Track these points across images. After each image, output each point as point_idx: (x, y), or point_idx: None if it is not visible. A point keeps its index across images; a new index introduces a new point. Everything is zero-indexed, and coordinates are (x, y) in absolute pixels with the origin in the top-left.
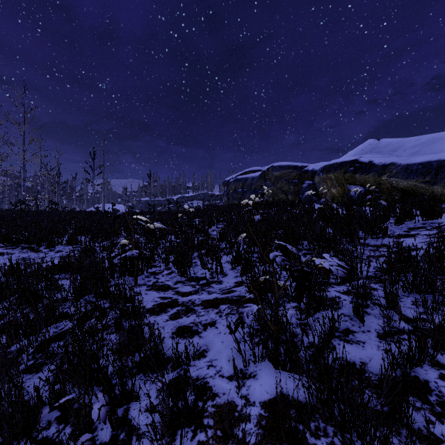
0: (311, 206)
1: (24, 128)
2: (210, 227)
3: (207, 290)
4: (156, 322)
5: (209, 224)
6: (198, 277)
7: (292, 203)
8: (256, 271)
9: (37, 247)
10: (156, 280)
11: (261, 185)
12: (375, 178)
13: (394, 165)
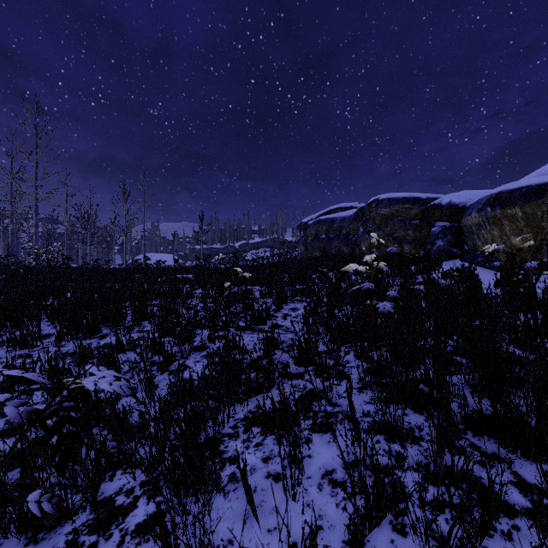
0: (470, 271)
1: (36, 157)
2: (279, 307)
3: None
4: None
5: (278, 303)
6: None
7: (415, 259)
8: None
9: None
10: None
11: (367, 230)
12: None
13: None
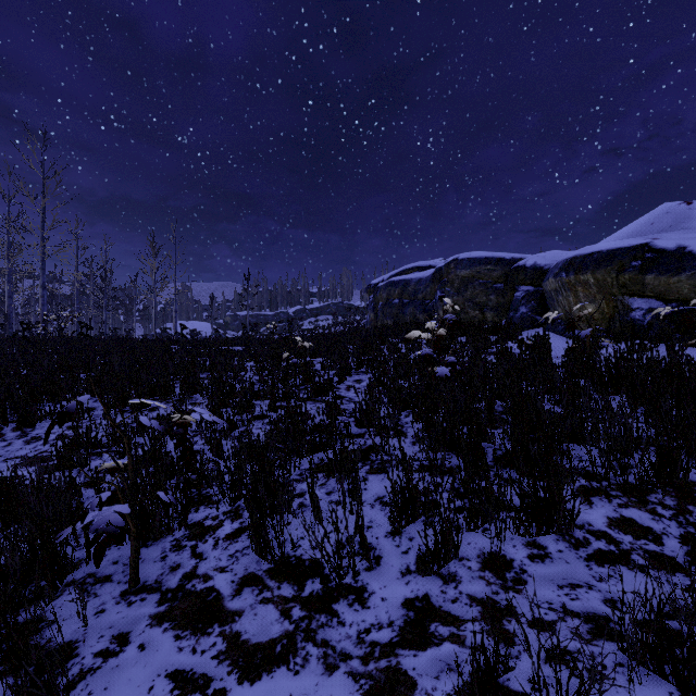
0: (543, 340)
1: (43, 202)
2: (342, 379)
3: (322, 642)
4: None
5: (341, 374)
6: (302, 563)
7: (496, 328)
8: (460, 552)
9: None
10: (192, 566)
11: (439, 296)
12: (695, 283)
13: None
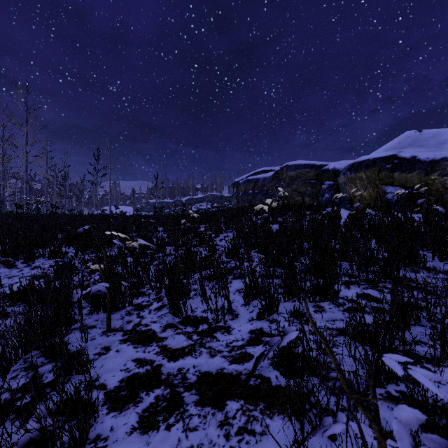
0: (336, 211)
1: (27, 128)
2: (217, 235)
3: (208, 347)
4: (113, 436)
5: (216, 232)
6: (197, 318)
7: (310, 206)
8: (279, 311)
9: (13, 262)
10: (138, 321)
11: (276, 186)
12: (421, 177)
13: (447, 160)
